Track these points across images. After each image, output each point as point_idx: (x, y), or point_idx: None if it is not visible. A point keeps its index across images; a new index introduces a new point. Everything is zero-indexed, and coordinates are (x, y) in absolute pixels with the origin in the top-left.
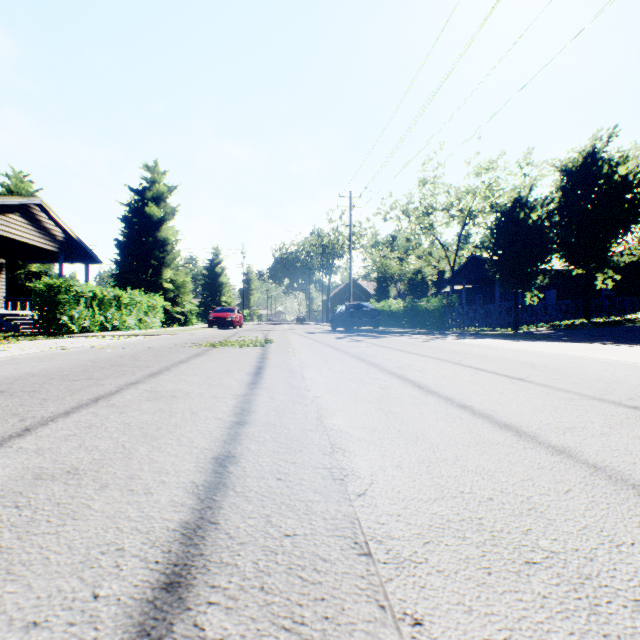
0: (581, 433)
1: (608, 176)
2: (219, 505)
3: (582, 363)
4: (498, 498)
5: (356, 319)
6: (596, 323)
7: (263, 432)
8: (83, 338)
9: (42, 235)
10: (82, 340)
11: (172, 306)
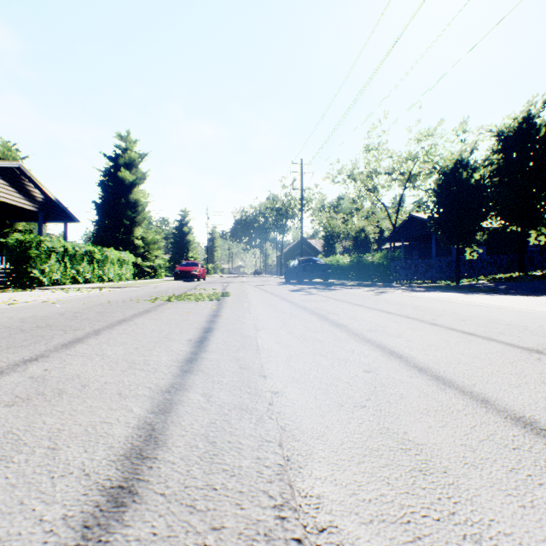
0: None
1: (543, 139)
2: None
3: None
4: None
5: (308, 272)
6: (535, 276)
7: None
8: (48, 291)
9: (22, 196)
10: (44, 293)
11: (142, 261)
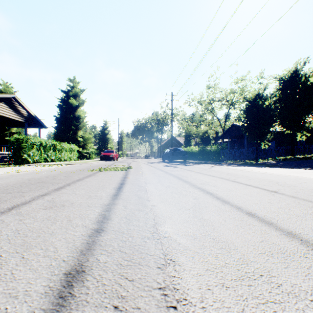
0: None
1: (304, 83)
2: None
3: (305, 181)
4: None
5: (175, 156)
6: (298, 158)
7: (113, 240)
8: (33, 166)
9: (16, 113)
10: (32, 167)
11: (82, 149)
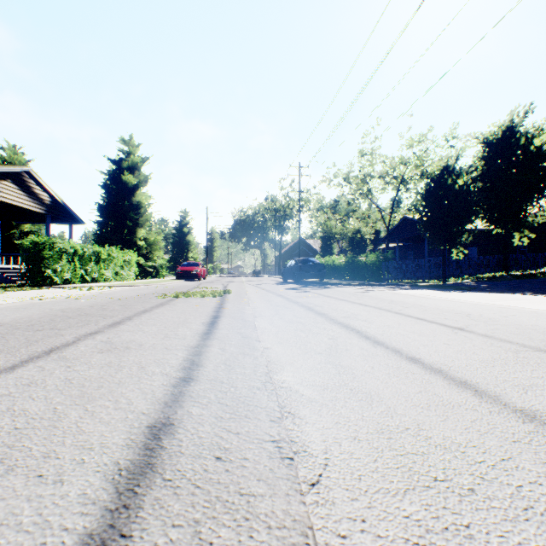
0: (544, 392)
1: (524, 147)
2: (139, 503)
3: (514, 313)
4: (481, 490)
5: (304, 272)
6: (515, 276)
7: (208, 391)
8: (63, 289)
9: (31, 199)
10: (62, 291)
11: (145, 261)
